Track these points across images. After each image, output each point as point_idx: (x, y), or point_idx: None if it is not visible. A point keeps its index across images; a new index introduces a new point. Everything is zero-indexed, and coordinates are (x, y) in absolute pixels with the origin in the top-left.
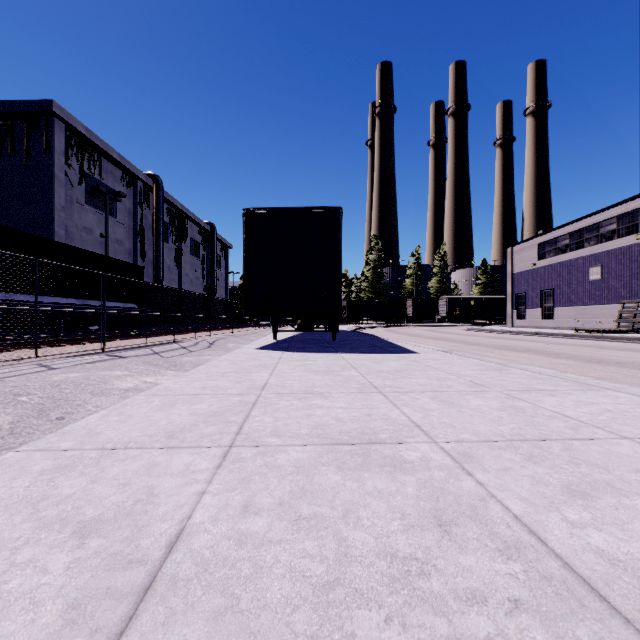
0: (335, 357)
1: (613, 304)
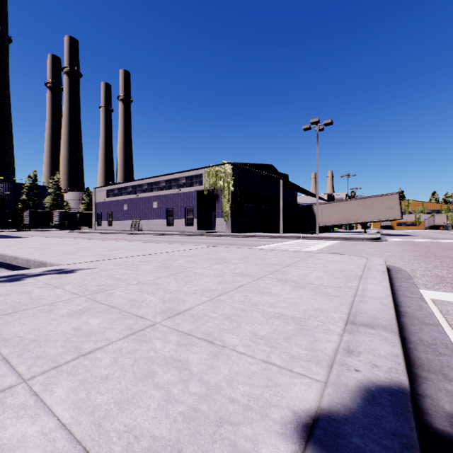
0: None
1: (131, 220)
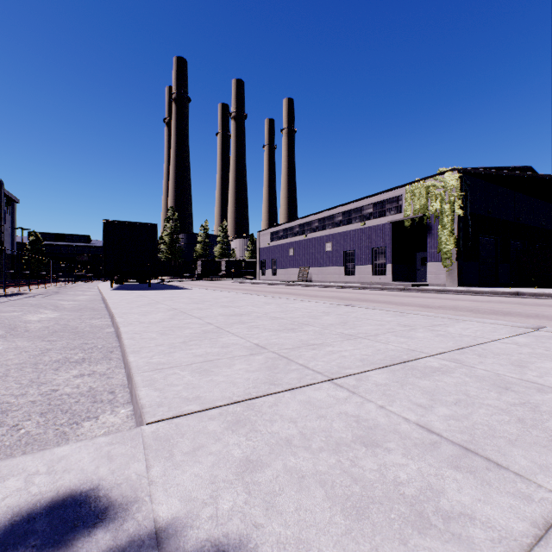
0: (157, 291)
1: (297, 268)
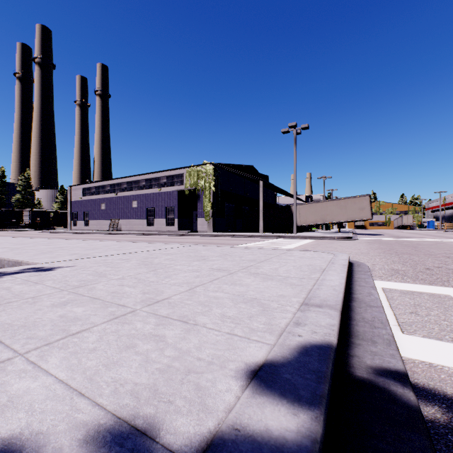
0: None
1: (109, 220)
